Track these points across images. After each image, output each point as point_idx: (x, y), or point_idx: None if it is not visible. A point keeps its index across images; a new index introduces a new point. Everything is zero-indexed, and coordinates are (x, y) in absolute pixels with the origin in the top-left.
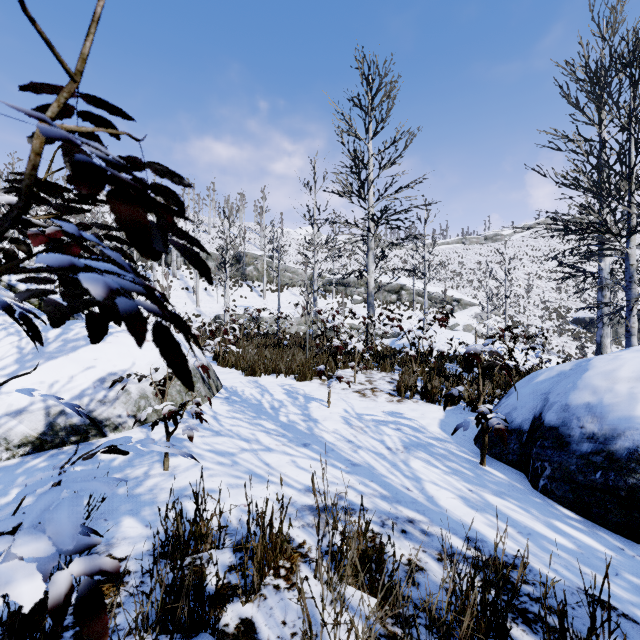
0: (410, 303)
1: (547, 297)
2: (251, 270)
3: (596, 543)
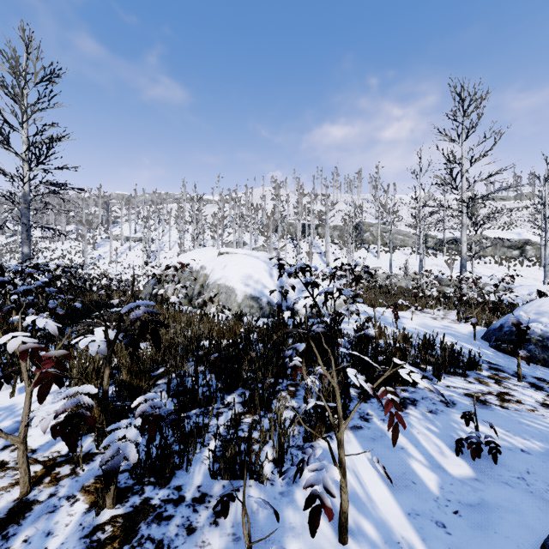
0: (537, 258)
1: None
2: (367, 236)
3: (490, 353)
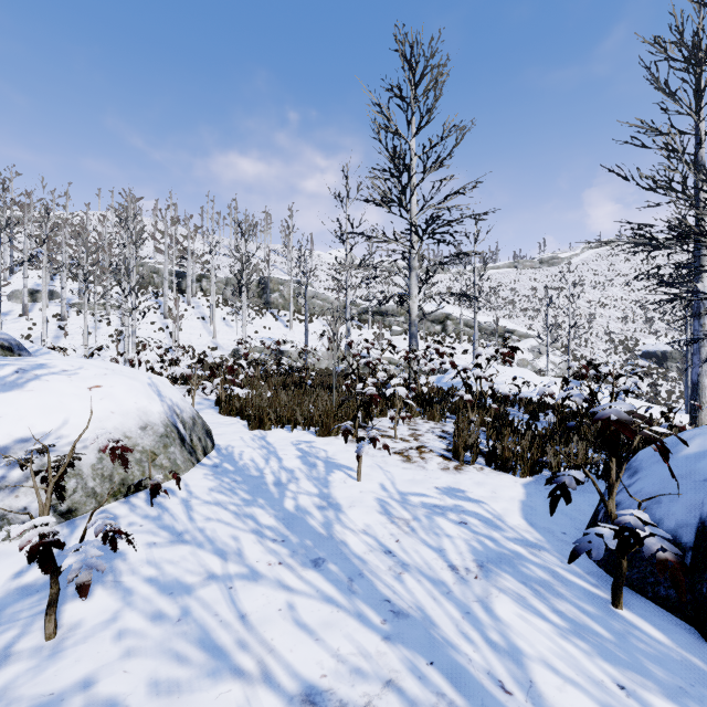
0: (457, 334)
1: (612, 328)
2: (276, 297)
3: None
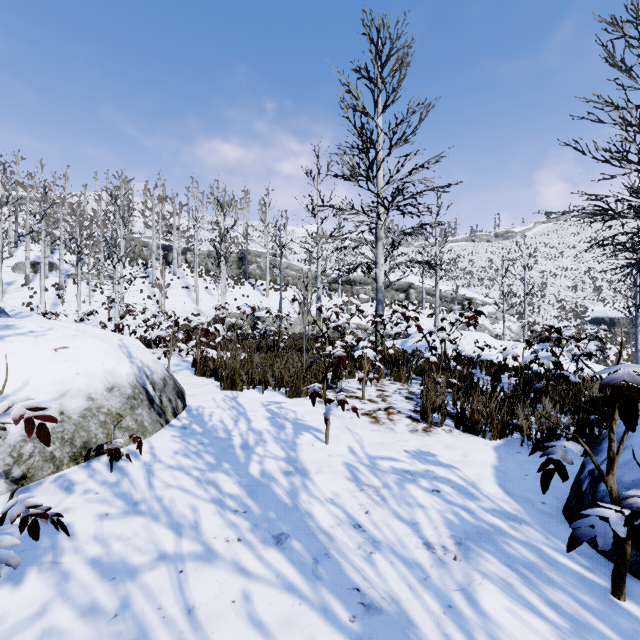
0: (419, 302)
1: (562, 296)
2: (254, 268)
3: None
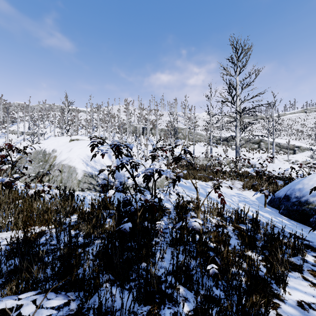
0: (266, 149)
1: None
2: (180, 135)
3: (286, 222)
